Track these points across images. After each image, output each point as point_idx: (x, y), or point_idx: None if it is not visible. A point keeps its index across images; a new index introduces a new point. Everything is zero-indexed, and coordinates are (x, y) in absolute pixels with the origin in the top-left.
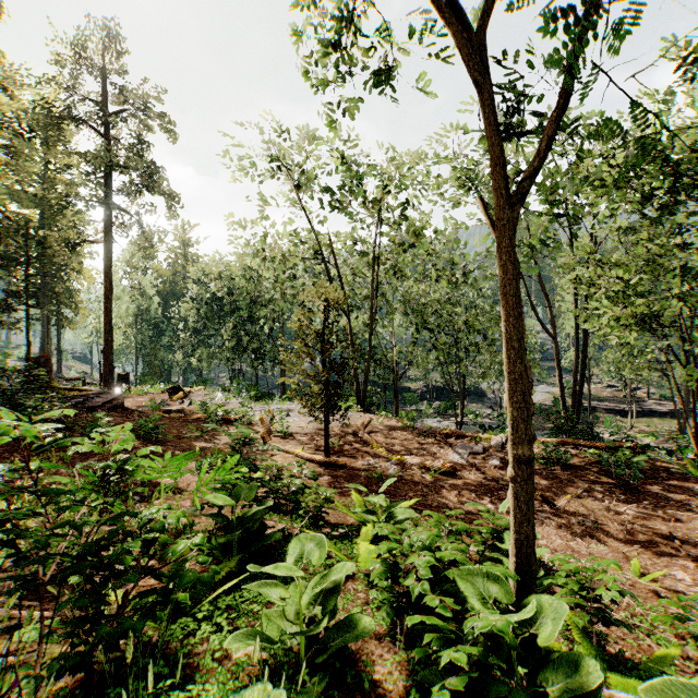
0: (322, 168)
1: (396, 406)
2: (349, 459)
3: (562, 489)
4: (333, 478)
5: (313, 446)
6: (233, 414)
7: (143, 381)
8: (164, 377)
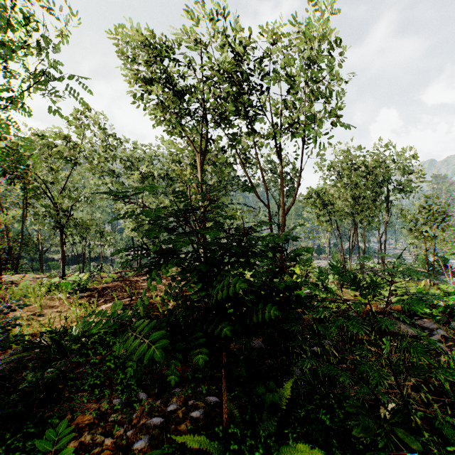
0: None
1: (42, 270)
2: None
3: None
4: None
5: None
6: None
7: None
8: None
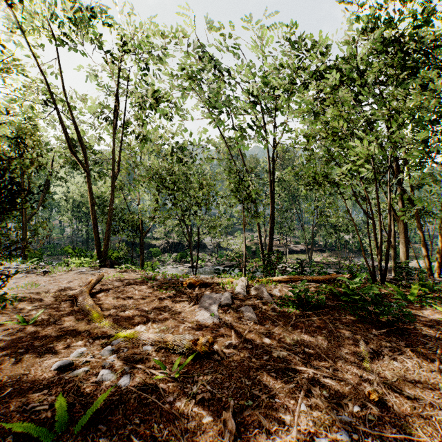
0: None
1: (142, 258)
2: (33, 356)
3: (343, 347)
4: None
5: None
6: None
7: None
8: None
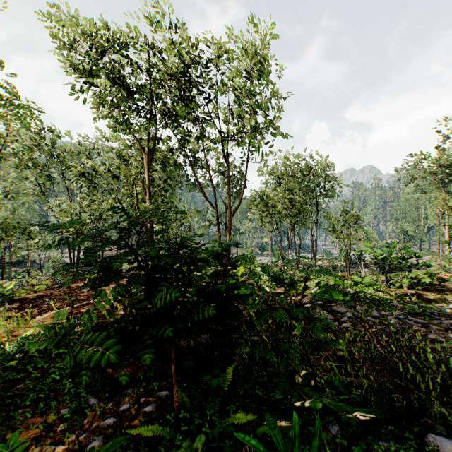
0: None
1: None
2: None
3: None
4: None
5: None
6: None
7: None
8: None
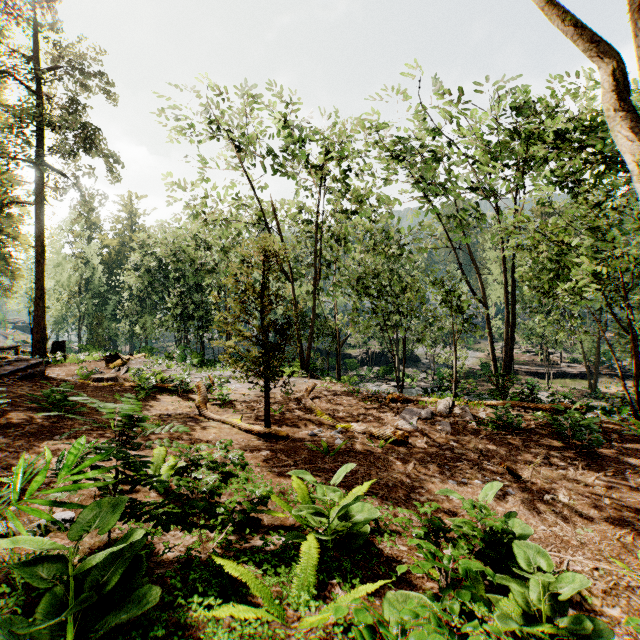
0: (265, 130)
1: (339, 371)
2: (292, 429)
3: (521, 456)
4: (272, 453)
5: (253, 415)
6: (170, 382)
7: (85, 349)
8: (108, 346)
